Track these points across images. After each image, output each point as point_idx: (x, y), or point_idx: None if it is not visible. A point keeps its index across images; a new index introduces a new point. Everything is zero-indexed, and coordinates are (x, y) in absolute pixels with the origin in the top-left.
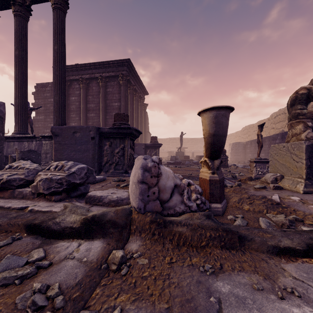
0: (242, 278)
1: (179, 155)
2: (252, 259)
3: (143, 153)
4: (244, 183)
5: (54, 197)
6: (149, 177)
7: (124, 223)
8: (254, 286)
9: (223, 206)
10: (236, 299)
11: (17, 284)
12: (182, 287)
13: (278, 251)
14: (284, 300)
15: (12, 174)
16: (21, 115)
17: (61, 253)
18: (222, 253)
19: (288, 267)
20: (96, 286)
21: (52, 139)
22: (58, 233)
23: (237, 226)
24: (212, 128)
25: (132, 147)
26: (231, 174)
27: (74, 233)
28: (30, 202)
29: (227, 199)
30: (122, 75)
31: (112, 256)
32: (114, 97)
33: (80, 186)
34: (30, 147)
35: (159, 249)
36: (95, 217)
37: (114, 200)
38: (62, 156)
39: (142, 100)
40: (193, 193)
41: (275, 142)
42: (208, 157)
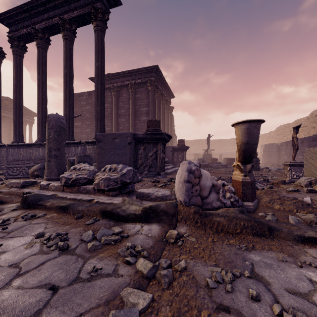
0: (270, 254)
1: (206, 158)
2: (279, 244)
3: (170, 156)
4: (277, 186)
5: (111, 193)
6: (193, 178)
7: (173, 212)
8: (279, 259)
9: (255, 205)
10: (265, 264)
11: (113, 244)
12: (224, 255)
13: (302, 239)
14: (302, 268)
15: (78, 174)
16: (69, 124)
17: (131, 230)
18: (254, 238)
19: (310, 251)
20: (163, 250)
21: (94, 144)
22: (125, 218)
23: (267, 220)
24: (245, 138)
25: (163, 151)
26: (262, 177)
27: (136, 218)
28: (93, 196)
29: (258, 199)
30: (150, 81)
31: (169, 233)
32: (143, 102)
33: (129, 185)
34: (76, 151)
35: (202, 233)
36: (151, 207)
37: (160, 196)
38: (104, 159)
39: (168, 103)
40: (227, 192)
41: (315, 143)
42: (240, 162)
